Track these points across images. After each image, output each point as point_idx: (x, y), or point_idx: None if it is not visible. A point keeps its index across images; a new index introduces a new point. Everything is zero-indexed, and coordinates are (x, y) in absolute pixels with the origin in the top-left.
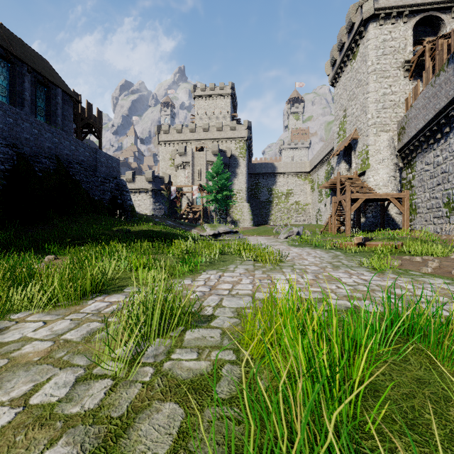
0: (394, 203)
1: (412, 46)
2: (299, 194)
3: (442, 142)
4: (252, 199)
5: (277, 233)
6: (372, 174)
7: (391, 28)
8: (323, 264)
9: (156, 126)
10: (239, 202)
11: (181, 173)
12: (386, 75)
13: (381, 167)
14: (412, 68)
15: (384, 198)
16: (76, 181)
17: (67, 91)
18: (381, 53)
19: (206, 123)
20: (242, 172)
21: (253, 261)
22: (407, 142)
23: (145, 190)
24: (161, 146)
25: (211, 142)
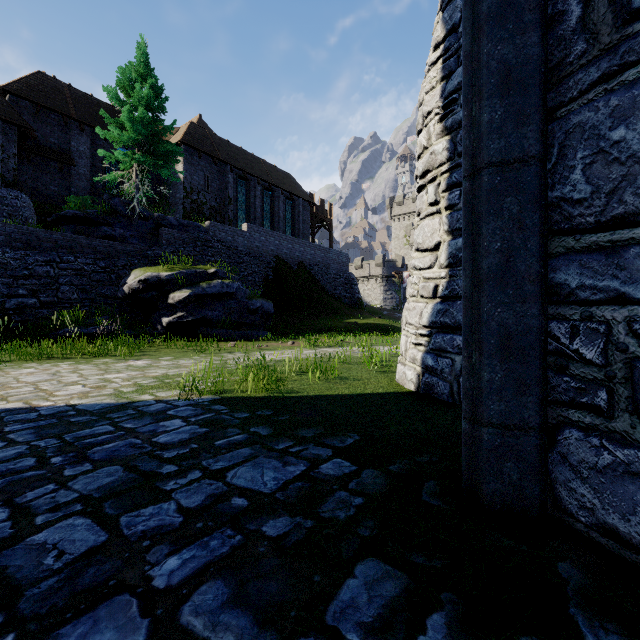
0: None
1: None
2: None
3: None
4: None
5: None
6: None
7: None
8: None
9: (388, 199)
10: None
11: None
12: None
13: None
14: None
15: None
16: (315, 281)
17: (306, 199)
18: None
19: None
20: None
21: None
22: None
23: (375, 277)
24: (394, 222)
25: None
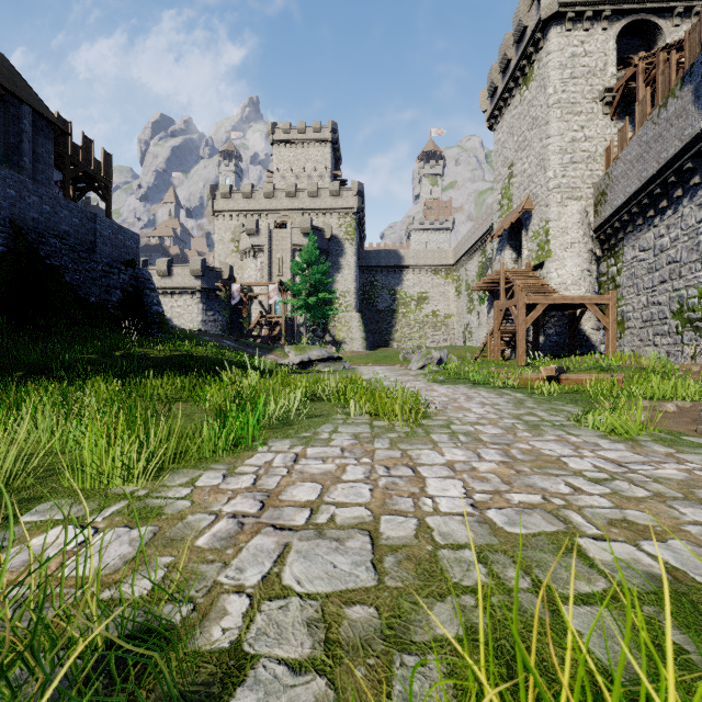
0: (592, 311)
1: (615, 66)
2: (437, 300)
3: (669, 213)
4: (366, 307)
5: (405, 360)
6: (554, 266)
7: (583, 35)
8: (505, 422)
9: (209, 186)
10: (344, 311)
11: (251, 263)
12: (577, 110)
13: (569, 255)
14: (616, 100)
15: (578, 303)
16: (52, 269)
17: (41, 112)
18: (569, 75)
19: (291, 184)
20: (349, 263)
21: (369, 415)
22: (610, 215)
23: (190, 290)
24: (217, 219)
25: (300, 214)
